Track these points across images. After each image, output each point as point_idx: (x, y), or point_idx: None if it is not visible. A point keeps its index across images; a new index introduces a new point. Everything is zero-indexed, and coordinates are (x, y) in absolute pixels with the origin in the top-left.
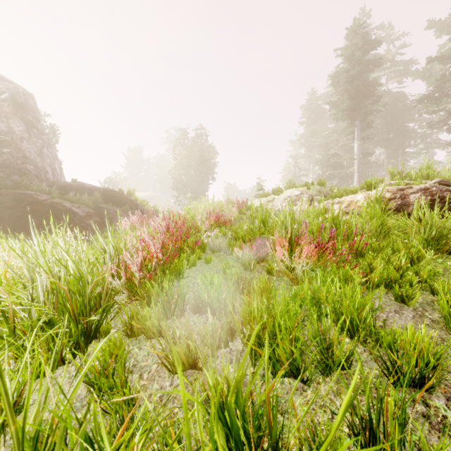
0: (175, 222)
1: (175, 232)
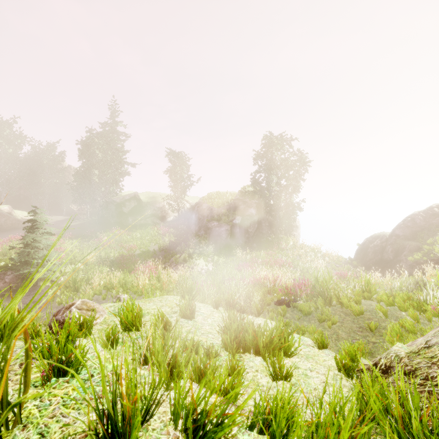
0: (278, 279)
1: (277, 285)
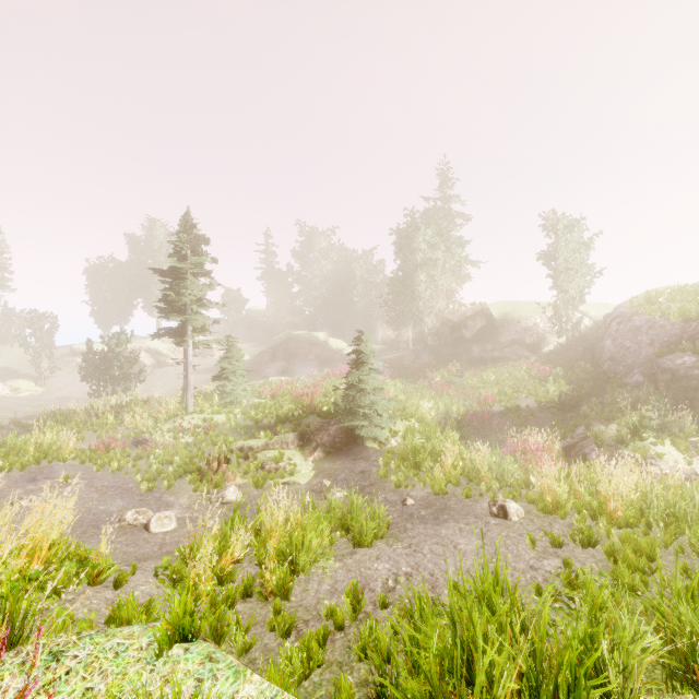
0: None
1: None
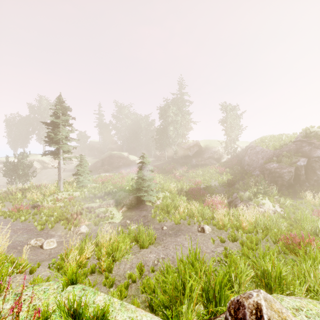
0: None
1: None
